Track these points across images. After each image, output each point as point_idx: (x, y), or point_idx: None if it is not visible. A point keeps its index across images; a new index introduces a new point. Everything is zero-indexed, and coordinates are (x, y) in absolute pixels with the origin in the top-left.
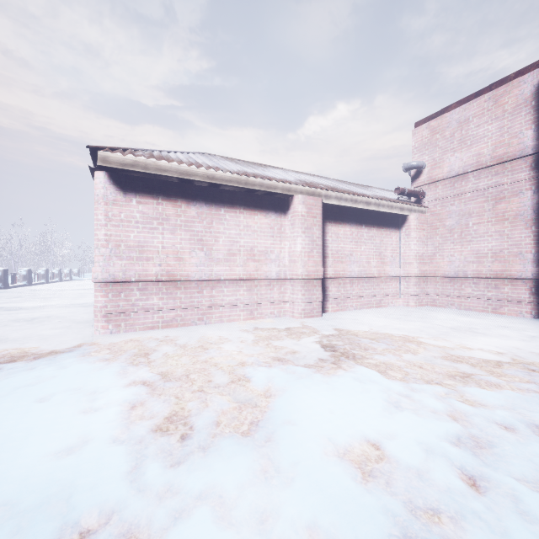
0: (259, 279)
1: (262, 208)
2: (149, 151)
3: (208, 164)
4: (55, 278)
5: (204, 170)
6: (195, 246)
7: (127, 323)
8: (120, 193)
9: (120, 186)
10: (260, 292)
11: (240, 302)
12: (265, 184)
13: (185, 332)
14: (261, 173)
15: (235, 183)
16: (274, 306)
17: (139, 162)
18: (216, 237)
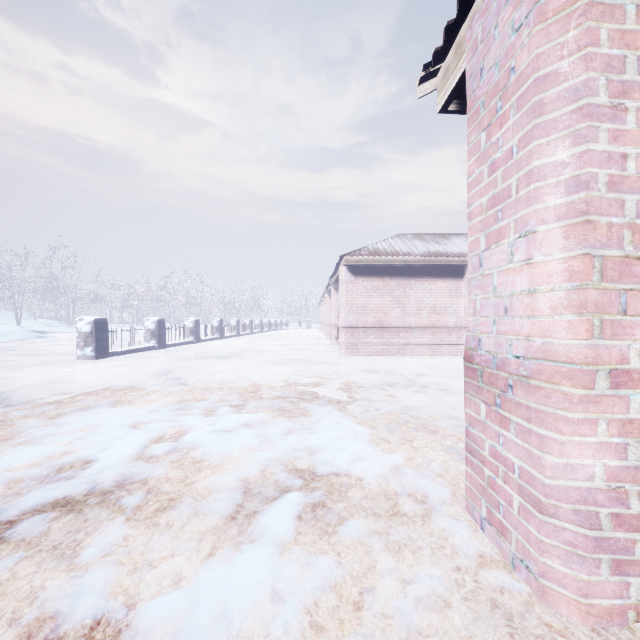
0: (440, 327)
1: (442, 276)
2: (367, 247)
3: (403, 252)
4: (272, 327)
5: (401, 257)
6: (395, 305)
7: (357, 351)
8: (353, 277)
9: (353, 273)
10: (441, 336)
11: (425, 343)
12: (444, 260)
13: (390, 358)
14: (442, 249)
15: (421, 262)
16: (452, 347)
17: (364, 259)
18: (409, 298)
